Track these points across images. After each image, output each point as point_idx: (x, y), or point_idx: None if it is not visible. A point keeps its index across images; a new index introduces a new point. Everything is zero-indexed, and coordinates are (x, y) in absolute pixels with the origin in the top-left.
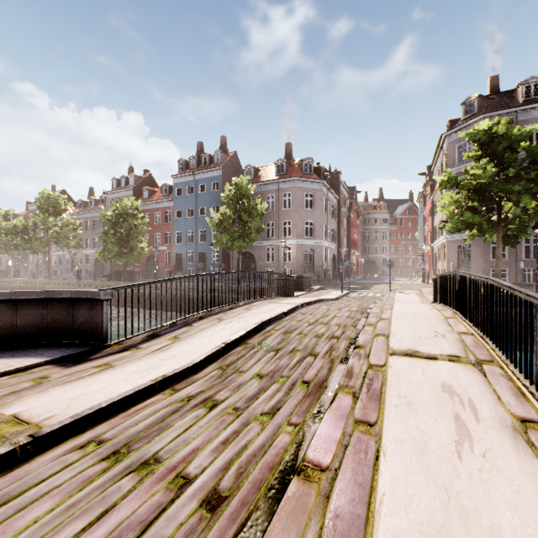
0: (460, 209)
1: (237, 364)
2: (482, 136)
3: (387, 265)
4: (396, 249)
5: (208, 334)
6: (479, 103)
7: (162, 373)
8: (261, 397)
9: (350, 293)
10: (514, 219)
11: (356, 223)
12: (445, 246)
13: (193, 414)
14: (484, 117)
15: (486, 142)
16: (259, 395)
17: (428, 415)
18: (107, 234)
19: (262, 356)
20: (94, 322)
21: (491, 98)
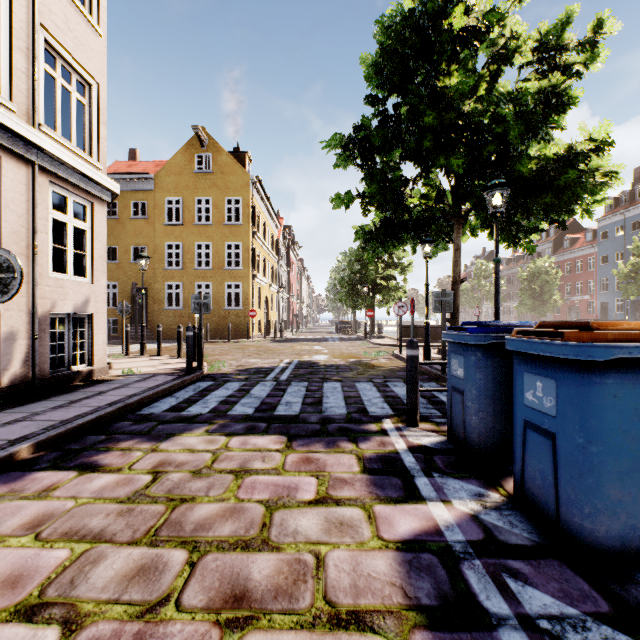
0: None
1: None
2: None
3: None
4: None
5: None
6: None
7: None
8: None
9: None
10: None
11: None
12: None
13: None
14: None
15: None
16: None
17: None
18: (522, 291)
19: None
20: None
21: None
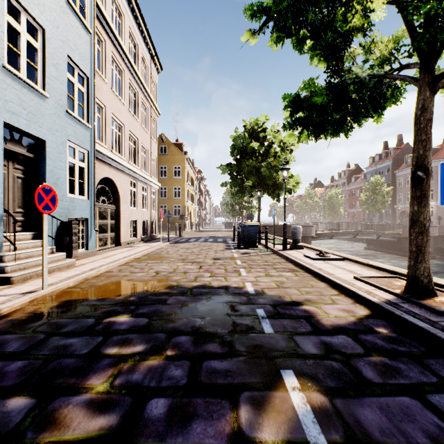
0: None
1: None
2: None
3: (438, 219)
4: None
5: None
6: None
7: None
8: None
9: None
10: None
11: None
12: None
13: None
14: None
15: None
16: None
17: None
18: (325, 206)
19: None
20: None
21: None
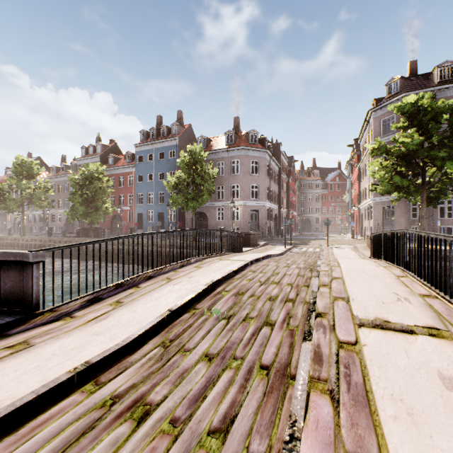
0: (389, 174)
1: (182, 338)
2: (409, 108)
3: (325, 223)
4: (327, 209)
5: (153, 297)
6: (401, 84)
7: (87, 357)
8: (210, 395)
9: (292, 248)
10: (435, 183)
11: (294, 187)
12: (371, 207)
13: (112, 434)
14: (406, 95)
15: (412, 114)
16: (206, 392)
17: (448, 440)
18: (74, 195)
19: (212, 325)
20: (24, 287)
21: (411, 80)
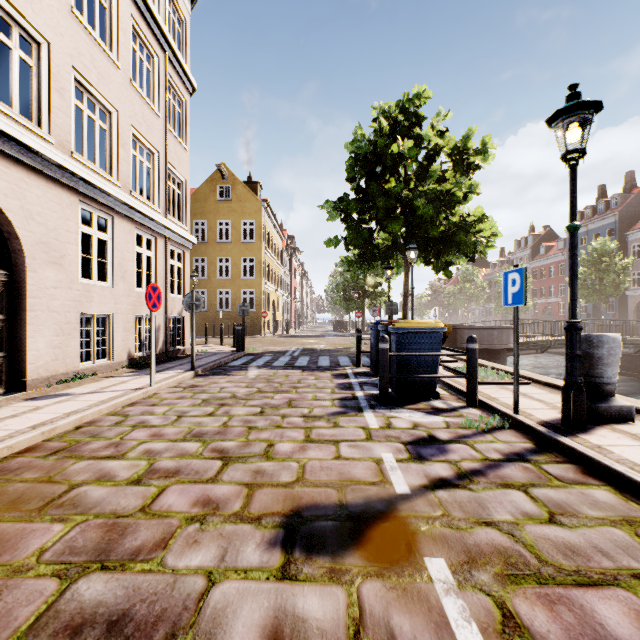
0: None
1: None
2: None
3: None
4: None
5: None
6: None
7: None
8: None
9: None
10: None
11: None
12: None
13: None
14: None
15: None
16: None
17: None
18: (498, 294)
19: None
20: None
21: None
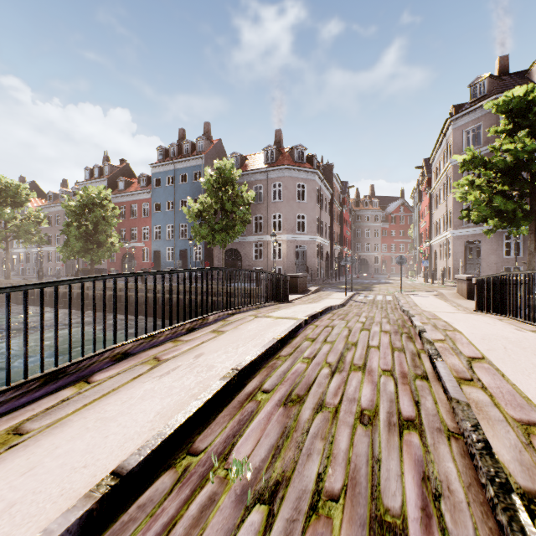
0: (488, 194)
1: None
2: (515, 105)
3: (397, 262)
4: (388, 247)
5: (103, 415)
6: (489, 84)
7: None
8: None
9: (354, 296)
10: None
11: (349, 219)
12: (449, 242)
13: None
14: (497, 98)
15: (519, 112)
16: None
17: None
18: (69, 226)
19: None
20: None
21: (501, 79)
